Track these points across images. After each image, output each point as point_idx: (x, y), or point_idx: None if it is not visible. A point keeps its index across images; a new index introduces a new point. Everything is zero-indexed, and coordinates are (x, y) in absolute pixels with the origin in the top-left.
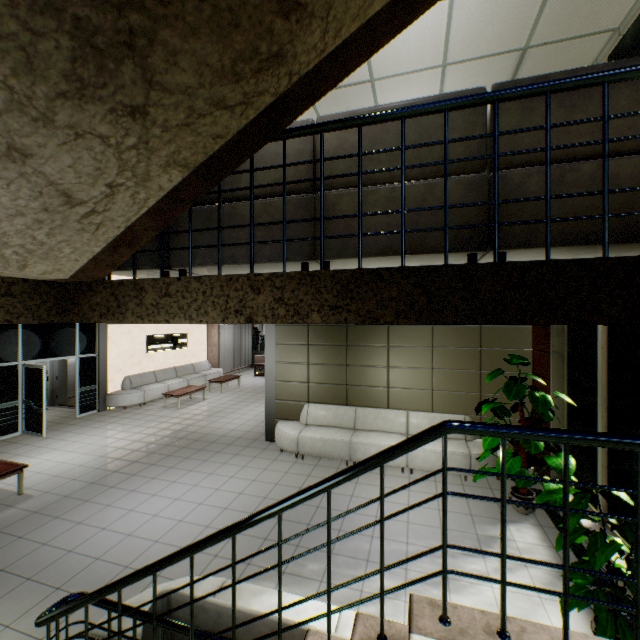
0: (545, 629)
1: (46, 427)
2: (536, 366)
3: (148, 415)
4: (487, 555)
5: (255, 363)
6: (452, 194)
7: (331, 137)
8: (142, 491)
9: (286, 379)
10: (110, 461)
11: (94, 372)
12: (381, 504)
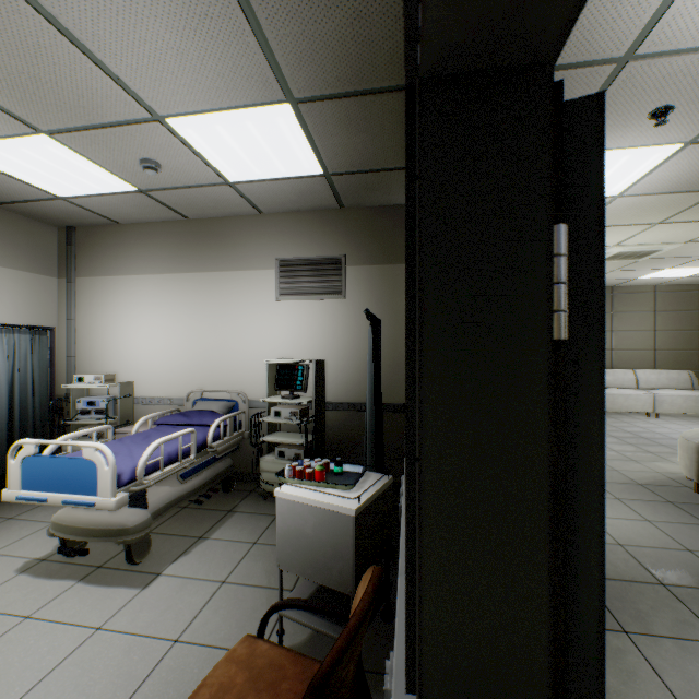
0: None
1: None
2: None
3: None
4: None
5: None
6: None
7: None
8: None
9: None
10: None
11: None
12: None
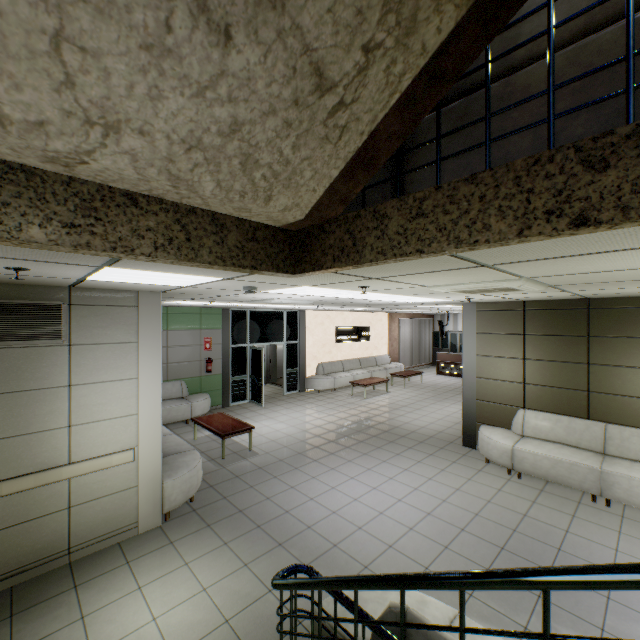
0: None
1: (264, 399)
2: None
3: (338, 400)
4: None
5: (437, 360)
6: None
7: None
8: (340, 471)
9: (490, 376)
10: (311, 436)
11: (296, 357)
12: None
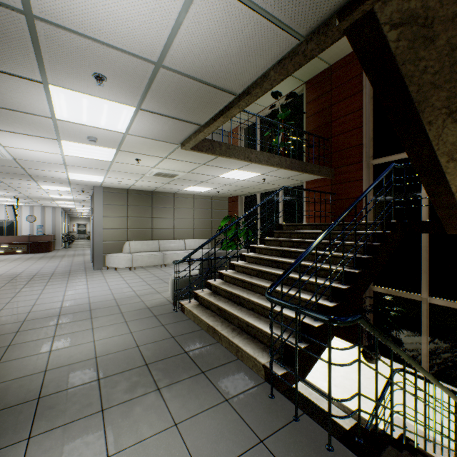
0: None
1: None
2: None
3: None
4: None
5: None
6: None
7: None
8: None
9: None
10: None
11: None
12: None
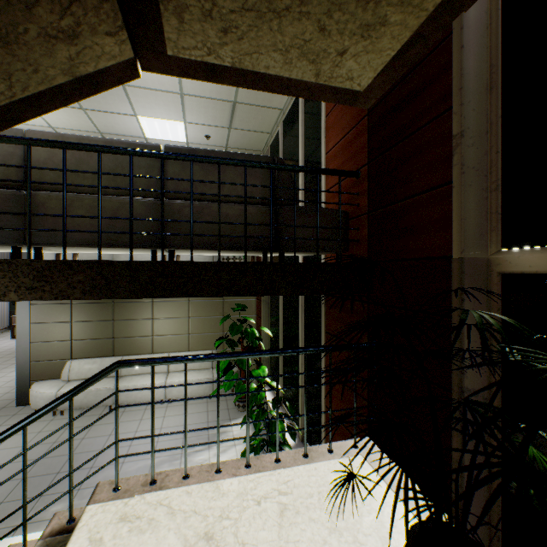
0: (181, 470)
1: None
2: (257, 310)
3: None
4: (212, 446)
5: (13, 324)
6: (139, 210)
7: (42, 149)
8: None
9: (45, 339)
10: None
11: None
12: (70, 426)
